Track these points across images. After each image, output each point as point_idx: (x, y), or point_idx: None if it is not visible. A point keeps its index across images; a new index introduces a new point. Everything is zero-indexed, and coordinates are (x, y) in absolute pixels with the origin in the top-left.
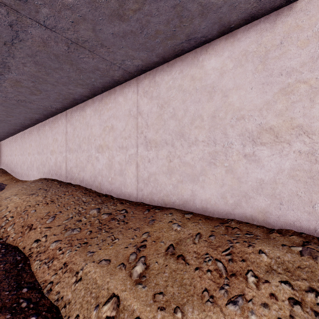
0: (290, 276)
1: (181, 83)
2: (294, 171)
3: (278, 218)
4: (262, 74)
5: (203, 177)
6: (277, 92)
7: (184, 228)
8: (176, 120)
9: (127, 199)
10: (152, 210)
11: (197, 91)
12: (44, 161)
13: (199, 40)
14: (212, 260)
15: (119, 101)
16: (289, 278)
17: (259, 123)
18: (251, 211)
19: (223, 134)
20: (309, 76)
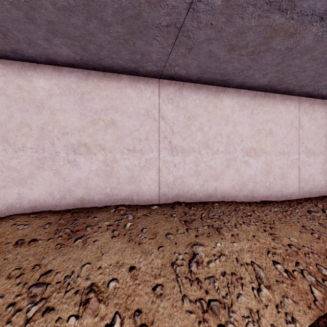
0: None
1: None
2: None
3: None
4: None
5: None
6: None
7: None
8: (326, 139)
9: (289, 199)
10: (323, 199)
11: None
12: (15, 168)
13: None
14: None
15: (280, 109)
16: None
17: None
18: None
19: None
20: None
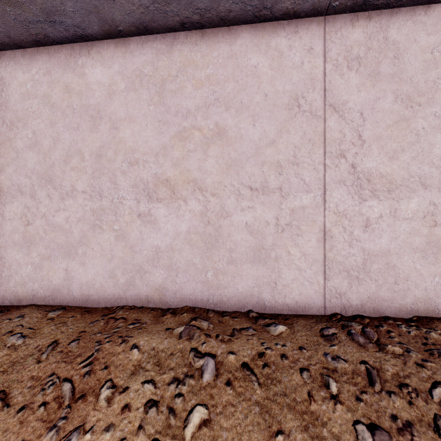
0: (158, 370)
1: (48, 92)
2: (190, 235)
3: (175, 294)
4: (159, 109)
5: (83, 248)
6: (174, 136)
7: (32, 338)
8: (39, 154)
9: None
10: None
11: (74, 111)
12: None
13: (72, 30)
14: (57, 383)
15: None
16: (156, 374)
17: (156, 172)
18: (147, 290)
19: (112, 184)
20: (203, 123)
